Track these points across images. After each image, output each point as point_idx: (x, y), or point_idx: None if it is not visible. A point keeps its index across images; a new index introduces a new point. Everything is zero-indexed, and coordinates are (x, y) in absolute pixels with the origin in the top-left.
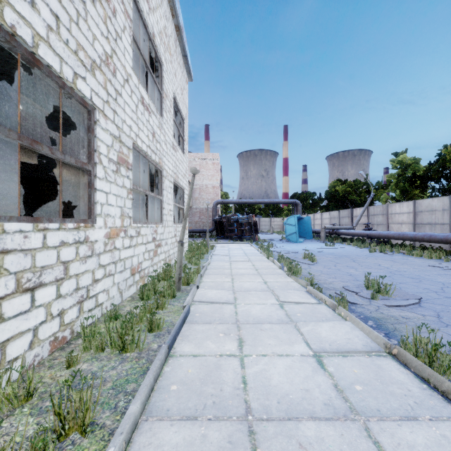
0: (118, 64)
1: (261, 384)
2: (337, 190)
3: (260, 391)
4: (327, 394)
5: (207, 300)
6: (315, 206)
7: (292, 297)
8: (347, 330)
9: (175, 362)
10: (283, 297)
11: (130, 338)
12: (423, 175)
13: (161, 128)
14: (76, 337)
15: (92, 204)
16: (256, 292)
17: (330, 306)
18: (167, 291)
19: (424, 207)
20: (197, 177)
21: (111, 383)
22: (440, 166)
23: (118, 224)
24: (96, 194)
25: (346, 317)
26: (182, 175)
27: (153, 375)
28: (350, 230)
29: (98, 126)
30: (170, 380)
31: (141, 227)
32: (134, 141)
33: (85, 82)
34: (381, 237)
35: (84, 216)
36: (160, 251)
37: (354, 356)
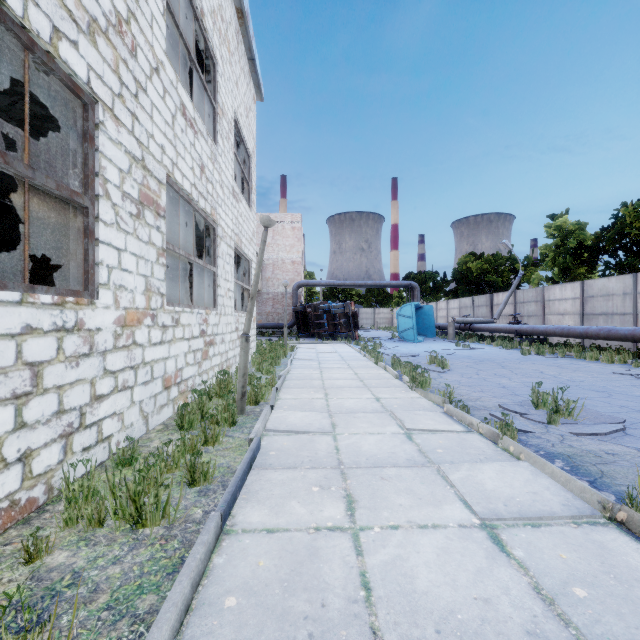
0: (139, 38)
1: (398, 589)
2: (469, 268)
3: (398, 605)
4: (526, 610)
5: (288, 428)
6: (437, 292)
7: (424, 422)
8: (527, 478)
9: (235, 545)
10: (410, 422)
11: (152, 501)
12: (593, 246)
13: (215, 161)
14: (57, 499)
15: (91, 265)
16: (365, 415)
17: (486, 435)
18: (222, 414)
19: (597, 290)
20: (270, 249)
21: (108, 596)
22: (618, 232)
23: (141, 304)
24: (99, 250)
25: (519, 454)
26: (248, 239)
27: (189, 578)
28: (490, 324)
29: (102, 133)
30: (224, 584)
31: (181, 313)
32: (169, 173)
33: (77, 51)
34: (536, 334)
35: (77, 287)
36: (213, 353)
37: (552, 526)
